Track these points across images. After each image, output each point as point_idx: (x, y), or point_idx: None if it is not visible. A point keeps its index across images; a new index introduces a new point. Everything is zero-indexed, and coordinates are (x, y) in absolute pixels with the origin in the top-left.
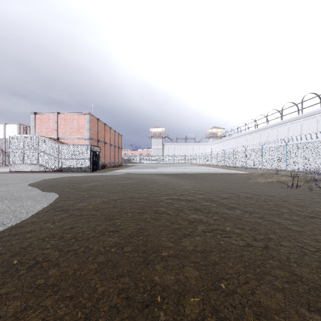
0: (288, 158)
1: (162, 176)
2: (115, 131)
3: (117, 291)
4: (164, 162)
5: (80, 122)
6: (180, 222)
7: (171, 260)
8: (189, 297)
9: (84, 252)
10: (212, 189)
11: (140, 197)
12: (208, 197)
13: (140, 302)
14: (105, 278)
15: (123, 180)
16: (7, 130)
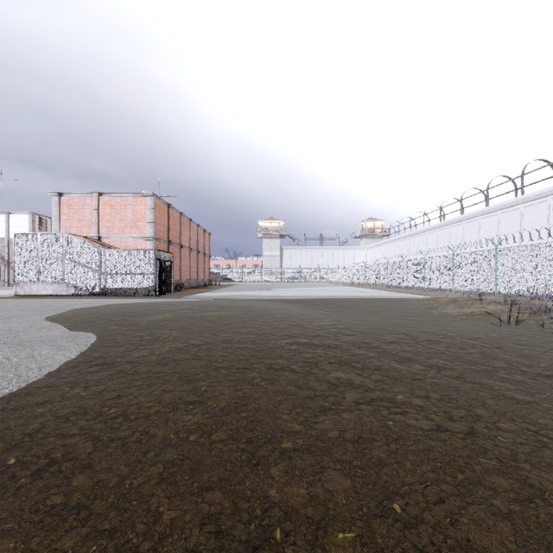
0: (499, 272)
1: (281, 304)
2: (199, 226)
3: (198, 519)
4: (283, 280)
5: (138, 210)
6: (313, 385)
7: (299, 457)
8: (335, 530)
9: (140, 441)
10: (369, 326)
11: (241, 340)
12: (362, 341)
13: (242, 540)
14: (177, 492)
15: (212, 310)
16: (12, 223)
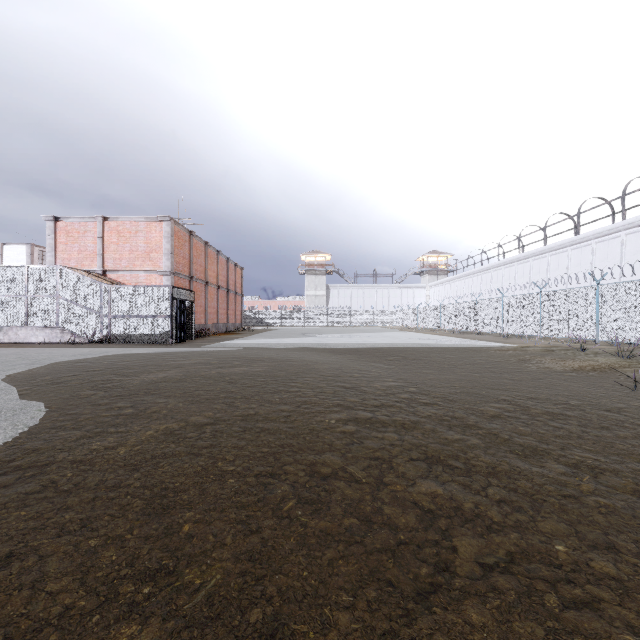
0: (602, 314)
1: (328, 355)
2: (229, 259)
3: None
4: (329, 324)
5: (151, 238)
6: (391, 515)
7: None
8: None
9: None
10: (452, 388)
11: (270, 416)
12: (450, 415)
13: None
14: None
15: (236, 365)
16: (7, 257)
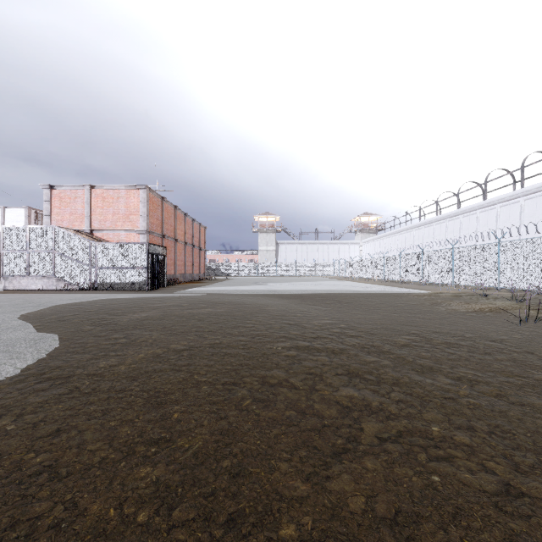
0: (502, 266)
1: (276, 299)
2: (194, 220)
3: None
4: (278, 274)
5: (131, 203)
6: (319, 409)
7: None
8: None
9: (58, 525)
10: (374, 325)
11: (231, 344)
12: (370, 344)
13: None
14: None
15: (203, 307)
16: (8, 218)
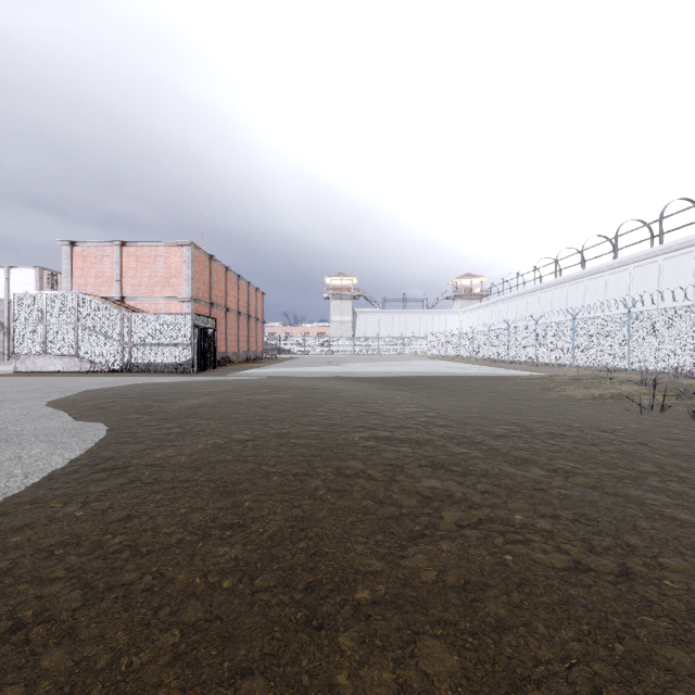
0: (633, 342)
1: (353, 384)
2: (250, 284)
3: None
4: (356, 352)
5: (171, 263)
6: (398, 499)
7: (380, 614)
8: None
9: (151, 589)
10: (469, 413)
11: (301, 434)
12: (461, 435)
13: None
14: (198, 680)
15: (265, 392)
16: (14, 281)
